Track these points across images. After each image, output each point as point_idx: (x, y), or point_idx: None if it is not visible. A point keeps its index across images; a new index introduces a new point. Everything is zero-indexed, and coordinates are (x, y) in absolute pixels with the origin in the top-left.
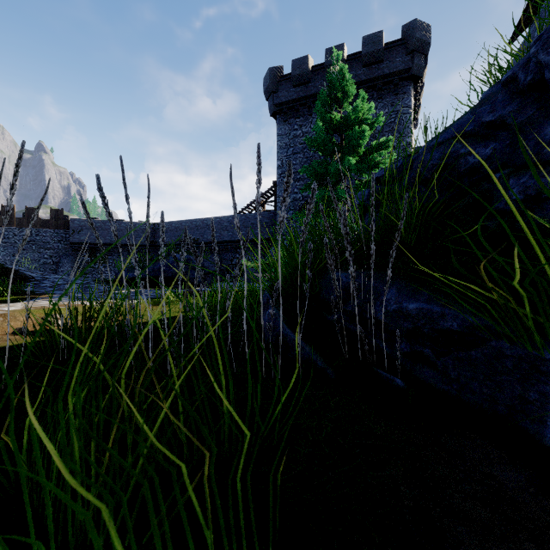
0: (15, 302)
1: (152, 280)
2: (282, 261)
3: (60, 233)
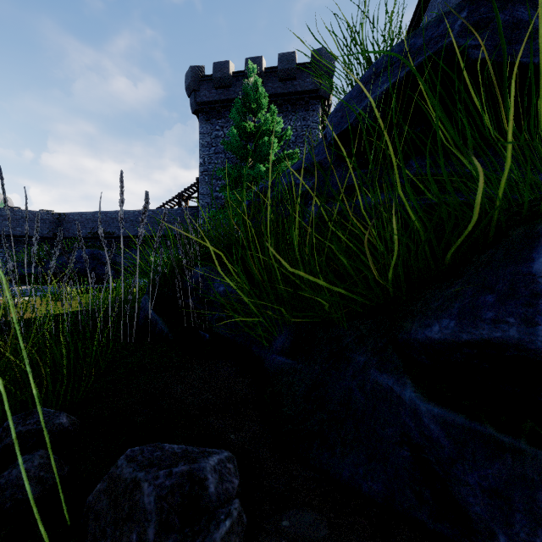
0: None
1: (54, 276)
2: None
3: None
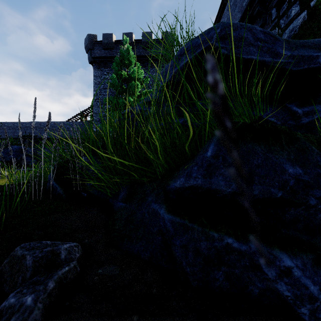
0: None
1: None
2: None
3: None
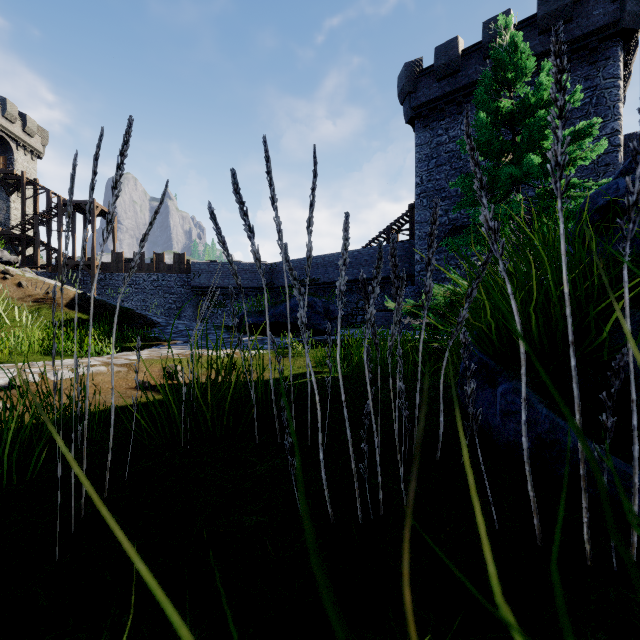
0: (141, 349)
1: (272, 326)
2: (441, 302)
3: (183, 277)
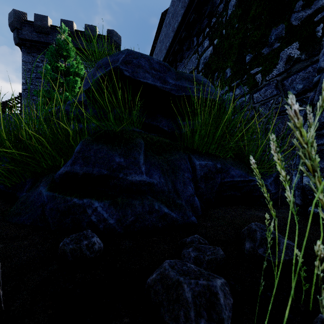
0: None
1: None
2: None
3: None
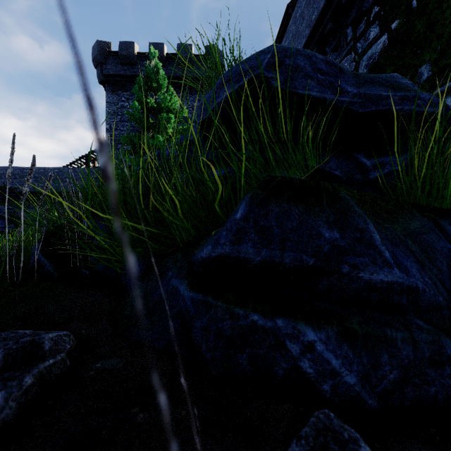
0: None
1: None
2: None
3: None
